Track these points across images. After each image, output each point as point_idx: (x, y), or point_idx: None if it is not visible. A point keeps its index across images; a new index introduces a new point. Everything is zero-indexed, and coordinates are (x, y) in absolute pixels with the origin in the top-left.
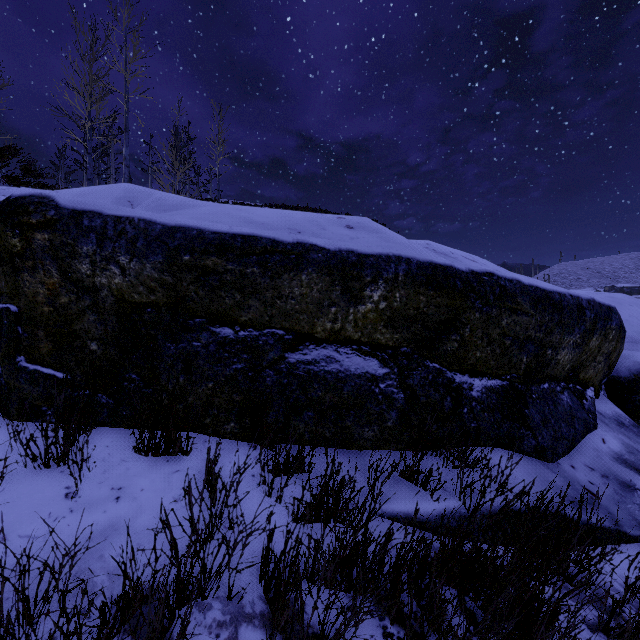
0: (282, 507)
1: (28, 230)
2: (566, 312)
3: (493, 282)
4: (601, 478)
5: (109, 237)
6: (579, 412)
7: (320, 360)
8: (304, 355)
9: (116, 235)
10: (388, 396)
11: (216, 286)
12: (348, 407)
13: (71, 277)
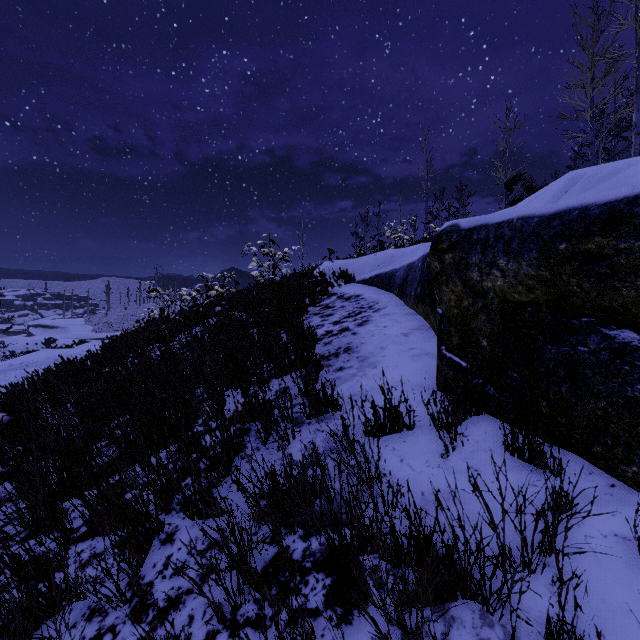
0: None
1: (441, 254)
2: None
3: None
4: None
5: (490, 244)
6: None
7: None
8: None
9: (495, 241)
10: None
11: (604, 274)
12: None
13: (467, 284)
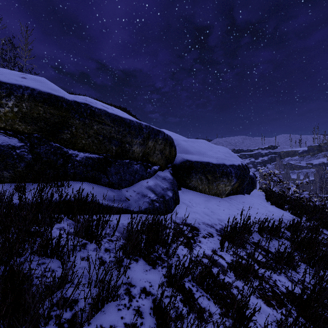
0: None
1: None
2: (132, 128)
3: (87, 107)
4: (136, 194)
5: None
6: (141, 172)
7: None
8: None
9: None
10: (21, 156)
11: None
12: None
13: None
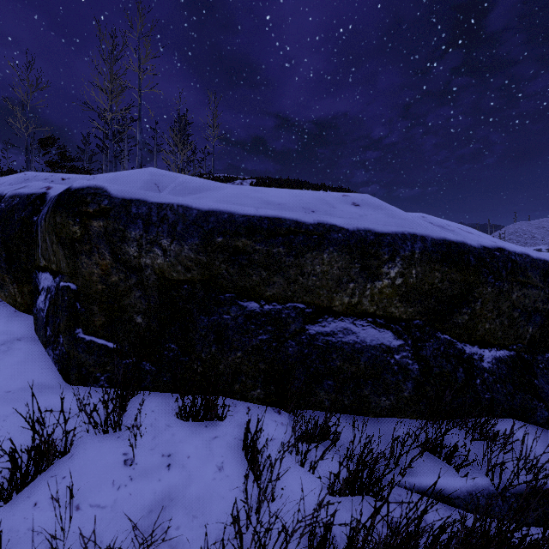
0: (315, 477)
1: (86, 218)
2: None
3: (505, 257)
4: None
5: (153, 222)
6: None
7: (338, 332)
8: (323, 327)
9: (159, 220)
10: (403, 367)
11: (245, 264)
12: (365, 377)
13: (121, 258)
